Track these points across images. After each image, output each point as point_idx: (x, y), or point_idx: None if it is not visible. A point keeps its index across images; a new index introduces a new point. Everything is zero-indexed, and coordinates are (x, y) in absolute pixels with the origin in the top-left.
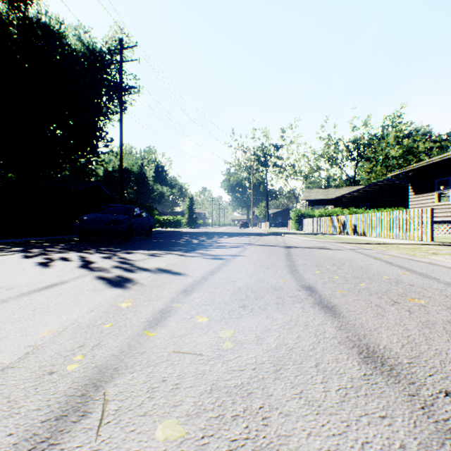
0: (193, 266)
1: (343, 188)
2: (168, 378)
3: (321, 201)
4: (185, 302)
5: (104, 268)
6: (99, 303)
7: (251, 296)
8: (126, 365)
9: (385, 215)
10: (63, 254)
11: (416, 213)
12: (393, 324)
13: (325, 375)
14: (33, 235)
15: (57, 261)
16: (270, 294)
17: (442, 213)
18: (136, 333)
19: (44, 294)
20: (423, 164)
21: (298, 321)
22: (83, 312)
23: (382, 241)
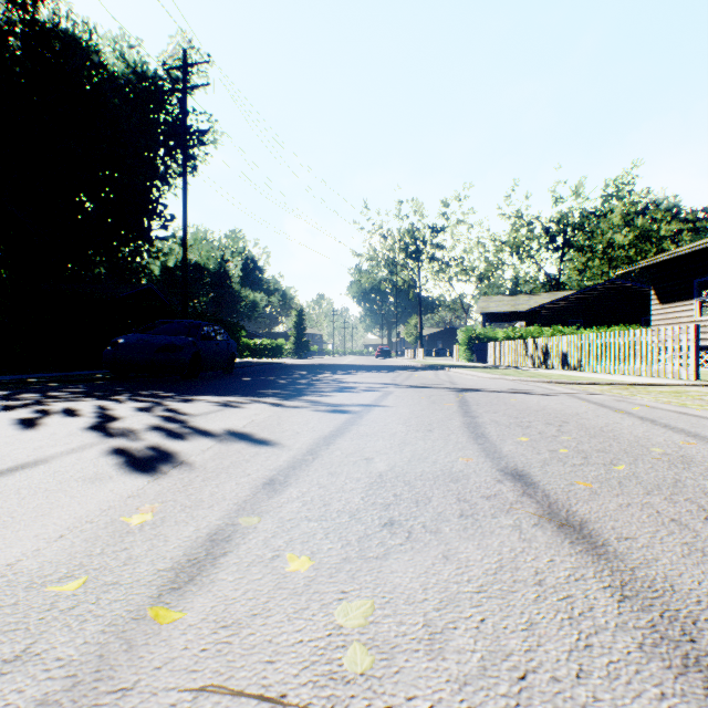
0: (294, 427)
1: (541, 294)
2: None
3: (506, 315)
4: (268, 512)
5: (132, 430)
6: (86, 514)
7: (406, 495)
8: None
9: (617, 337)
10: (70, 403)
11: (669, 332)
12: None
13: None
14: (42, 370)
15: (53, 416)
16: (444, 492)
17: (706, 334)
18: (133, 611)
19: None
20: (675, 254)
21: (518, 570)
22: (39, 540)
23: (616, 379)
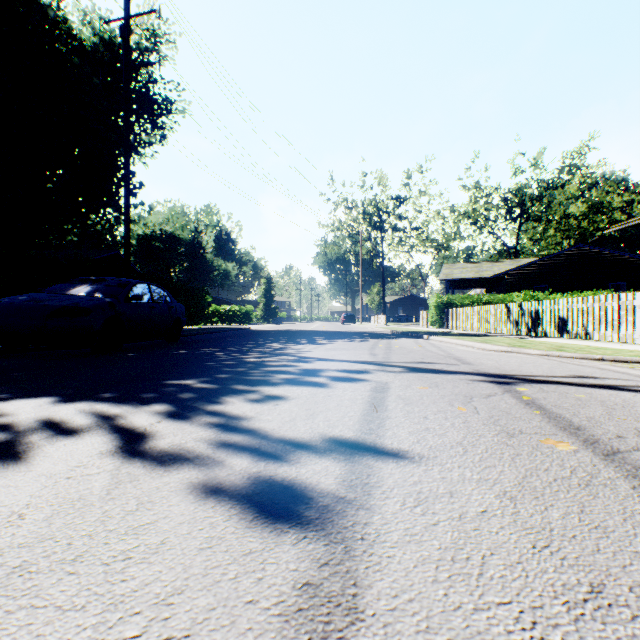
0: None
1: (504, 261)
2: None
3: (470, 281)
4: None
5: None
6: None
7: None
8: None
9: None
10: None
11: None
12: None
13: None
14: None
15: None
16: None
17: None
18: None
19: None
20: None
21: None
22: None
23: None
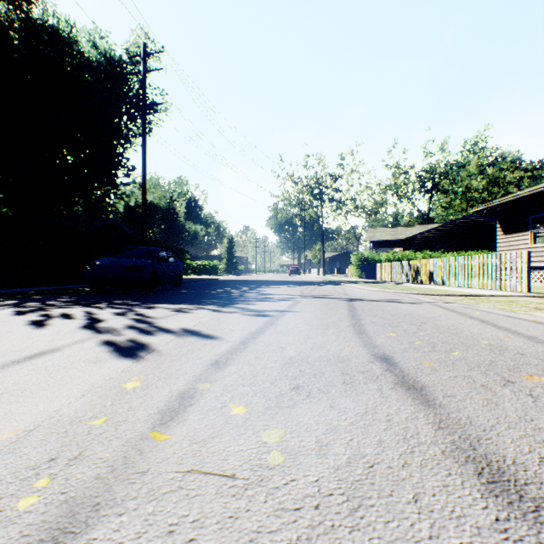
0: (230, 326)
1: (415, 227)
2: (178, 528)
3: (388, 242)
4: (216, 381)
5: (114, 328)
6: (96, 382)
7: (307, 371)
8: (114, 498)
9: (469, 260)
10: (65, 310)
11: (508, 257)
12: (515, 419)
13: (434, 520)
14: (36, 284)
15: (55, 318)
16: (333, 369)
17: (538, 257)
18: (139, 435)
19: (24, 368)
20: (514, 197)
21: (376, 413)
22: (70, 397)
23: (468, 292)
